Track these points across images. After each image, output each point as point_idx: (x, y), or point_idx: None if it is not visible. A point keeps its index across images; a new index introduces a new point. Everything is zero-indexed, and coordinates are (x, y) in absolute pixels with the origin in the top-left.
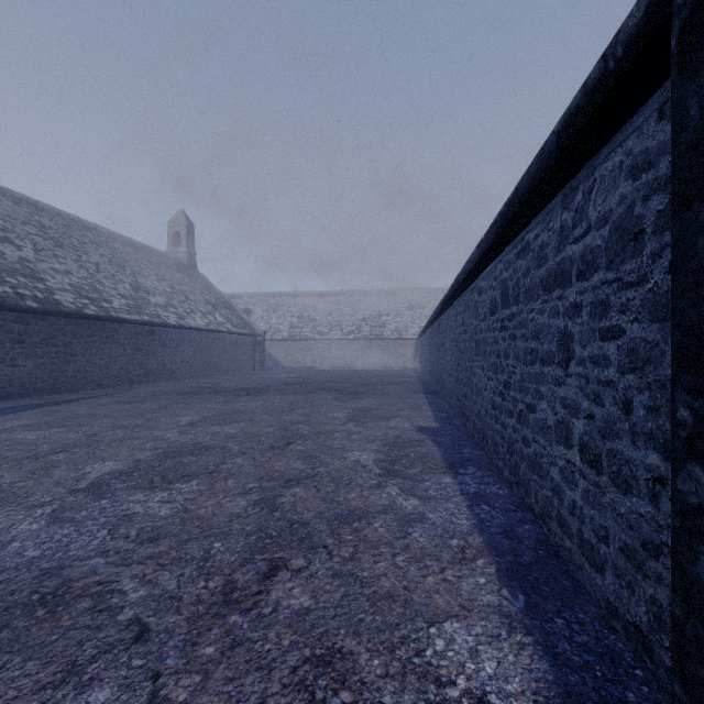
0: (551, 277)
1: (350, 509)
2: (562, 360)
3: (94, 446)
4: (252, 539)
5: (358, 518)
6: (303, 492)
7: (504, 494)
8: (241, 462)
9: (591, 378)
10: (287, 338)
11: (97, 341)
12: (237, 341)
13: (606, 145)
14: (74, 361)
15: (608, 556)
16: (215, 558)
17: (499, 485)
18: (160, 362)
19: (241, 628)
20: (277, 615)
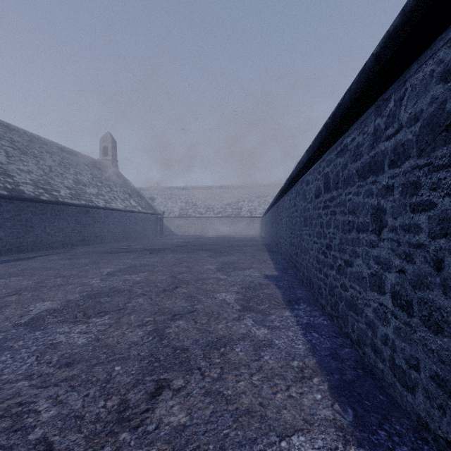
0: (366, 168)
1: (218, 337)
2: (375, 228)
3: (39, 290)
4: (144, 363)
5: (224, 344)
6: (184, 324)
7: (327, 324)
8: (142, 301)
9: (402, 242)
10: (178, 216)
11: (49, 217)
12: (144, 218)
13: (415, 62)
14: (33, 231)
15: (419, 380)
16: (114, 379)
17: (323, 317)
18: (92, 232)
19: (129, 445)
20: (159, 432)
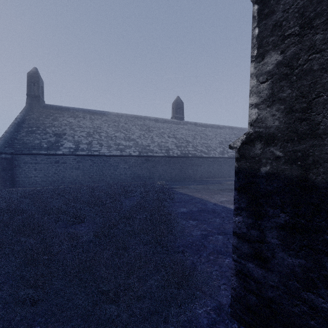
0: None
1: None
2: None
3: None
4: None
5: None
6: None
7: None
8: None
9: None
10: None
11: None
12: None
13: None
14: None
15: None
16: None
17: None
18: None
19: None
20: None
